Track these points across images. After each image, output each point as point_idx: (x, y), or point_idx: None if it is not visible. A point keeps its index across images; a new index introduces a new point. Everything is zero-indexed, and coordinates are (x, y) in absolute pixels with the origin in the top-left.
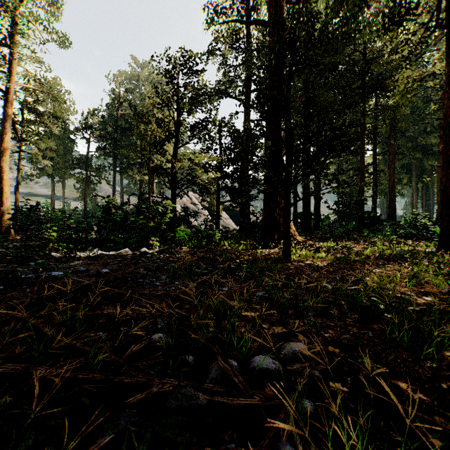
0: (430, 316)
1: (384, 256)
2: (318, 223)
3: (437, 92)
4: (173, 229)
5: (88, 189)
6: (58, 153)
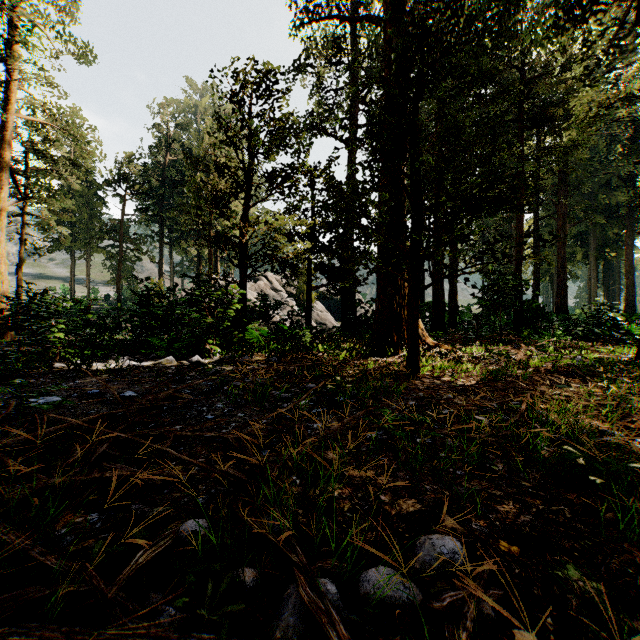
0: None
1: (559, 369)
2: (455, 318)
3: (626, 128)
4: (241, 327)
5: (123, 269)
6: (80, 217)
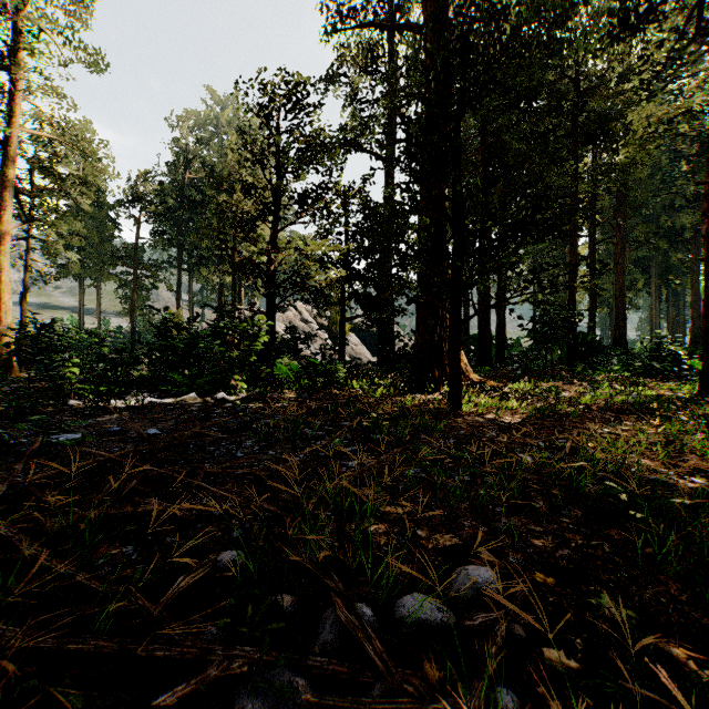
0: (707, 513)
1: (613, 407)
2: (503, 352)
3: (692, 143)
4: (270, 362)
5: (137, 298)
6: (89, 241)
